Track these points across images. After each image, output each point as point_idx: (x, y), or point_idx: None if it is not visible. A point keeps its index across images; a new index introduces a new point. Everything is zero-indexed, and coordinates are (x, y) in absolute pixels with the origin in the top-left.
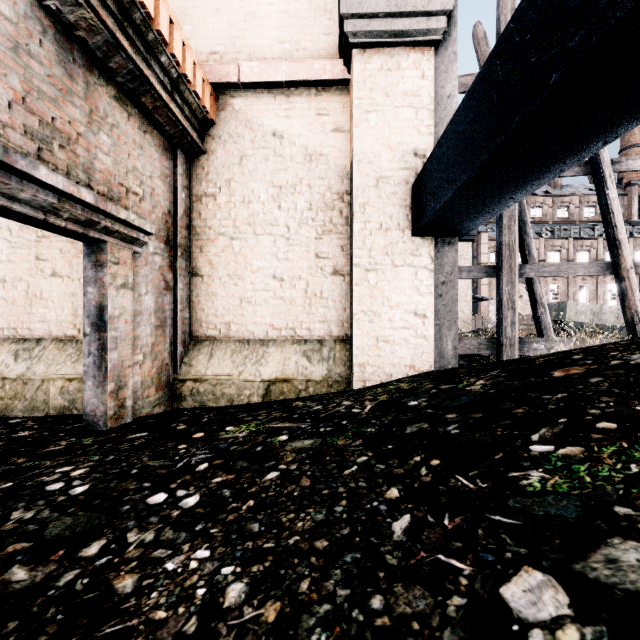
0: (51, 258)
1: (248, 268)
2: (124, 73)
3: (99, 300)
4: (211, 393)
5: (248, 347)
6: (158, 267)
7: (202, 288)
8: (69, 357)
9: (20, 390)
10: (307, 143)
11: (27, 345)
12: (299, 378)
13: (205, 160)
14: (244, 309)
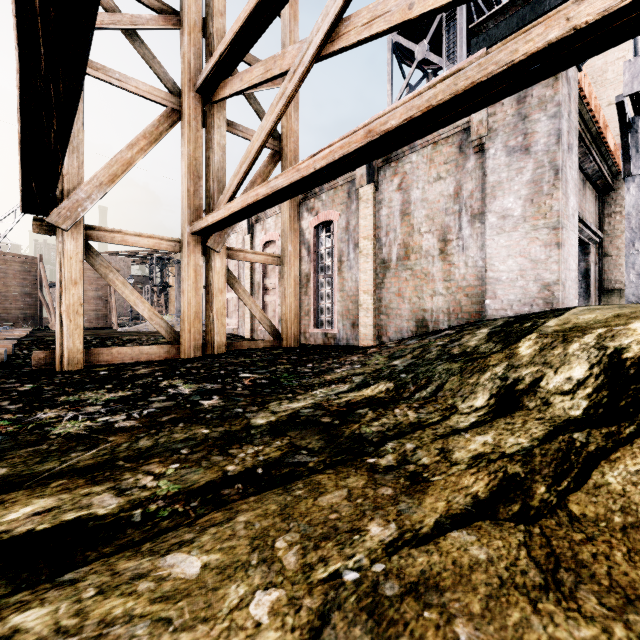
0: None
1: None
2: (595, 177)
3: (585, 267)
4: None
5: None
6: (594, 253)
7: (611, 262)
8: None
9: None
10: None
11: None
12: None
13: (613, 194)
14: None
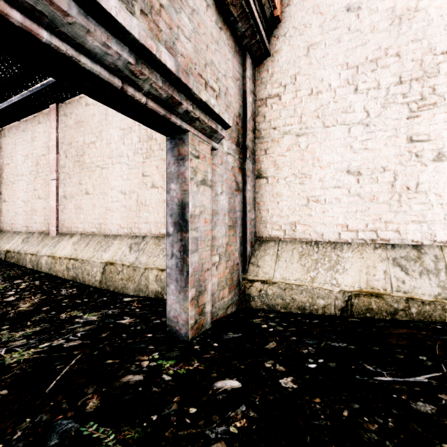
0: (151, 174)
1: (316, 165)
2: None
3: (181, 197)
4: (280, 297)
5: (317, 250)
6: (230, 168)
7: (266, 189)
8: (161, 251)
9: (131, 274)
10: (394, 3)
11: (137, 240)
12: (395, 294)
13: (269, 62)
14: (311, 209)
